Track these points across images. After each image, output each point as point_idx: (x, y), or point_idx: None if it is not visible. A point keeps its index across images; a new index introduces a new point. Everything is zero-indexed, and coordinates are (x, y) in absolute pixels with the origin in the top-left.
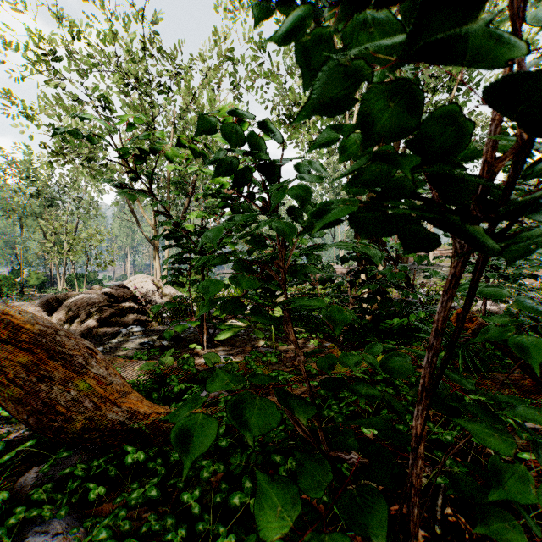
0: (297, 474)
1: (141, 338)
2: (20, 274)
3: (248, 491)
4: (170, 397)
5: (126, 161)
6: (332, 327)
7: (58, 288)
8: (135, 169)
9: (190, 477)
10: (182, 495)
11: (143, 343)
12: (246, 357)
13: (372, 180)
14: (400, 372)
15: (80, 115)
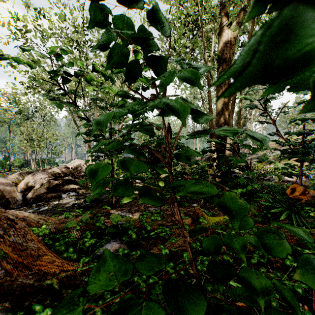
0: None
1: (74, 200)
2: (9, 159)
3: None
4: (83, 249)
5: (57, 81)
6: None
7: (31, 167)
8: (64, 87)
9: None
10: None
11: (74, 204)
12: (140, 216)
13: None
14: (273, 247)
15: (22, 47)
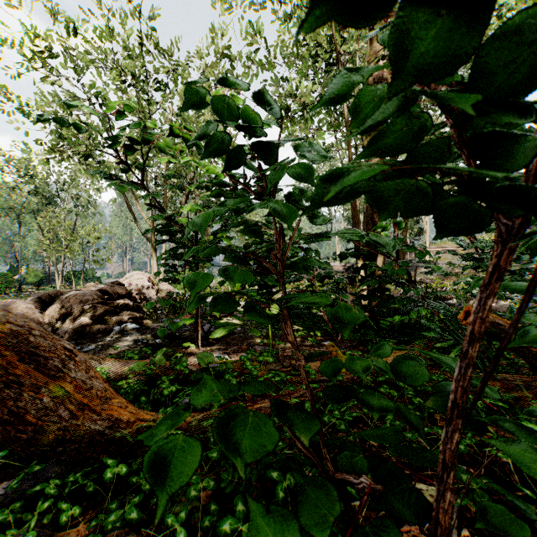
0: (297, 502)
1: (135, 336)
2: (19, 272)
3: (240, 515)
4: (160, 400)
5: (116, 151)
6: (330, 324)
7: (56, 285)
8: (126, 160)
9: (177, 494)
10: (166, 518)
11: (136, 341)
12: (242, 357)
13: (389, 148)
14: (412, 377)
15: (66, 102)
